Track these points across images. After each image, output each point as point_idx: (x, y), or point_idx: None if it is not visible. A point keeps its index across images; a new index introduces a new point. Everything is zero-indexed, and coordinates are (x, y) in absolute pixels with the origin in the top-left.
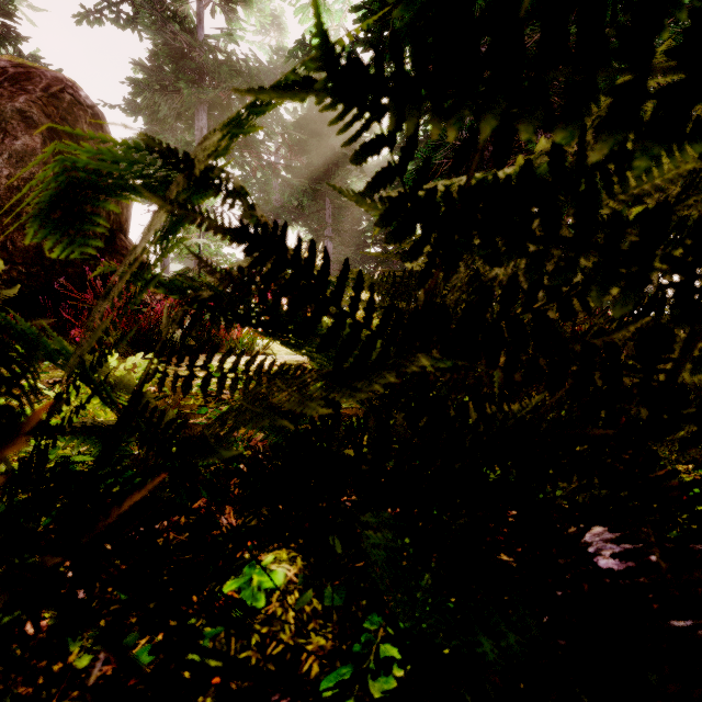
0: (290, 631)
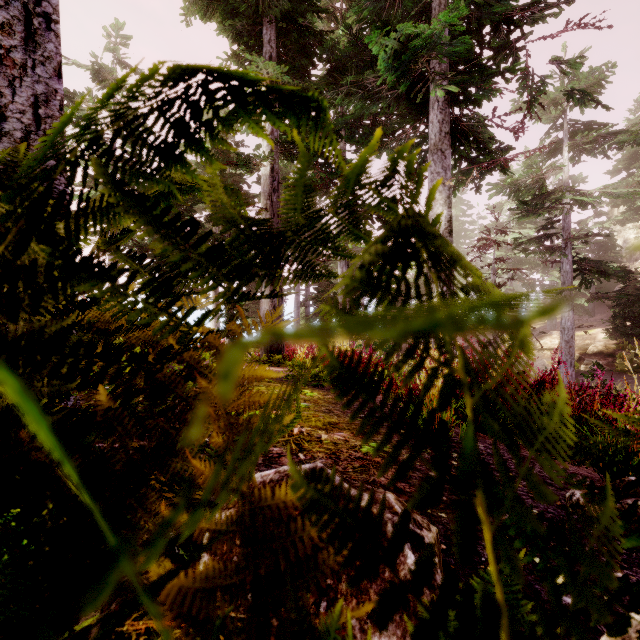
0: None
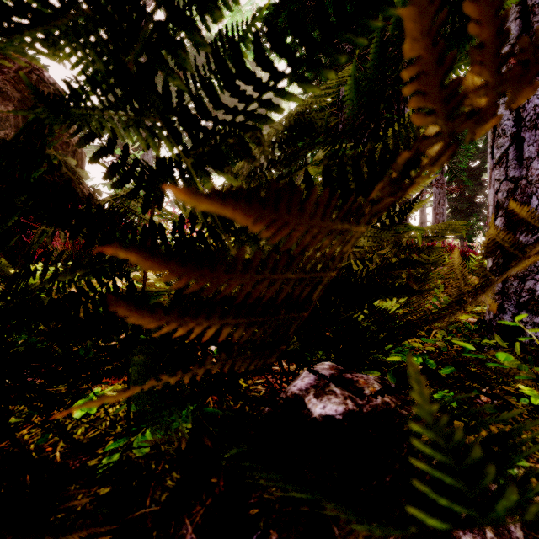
0: (105, 425)
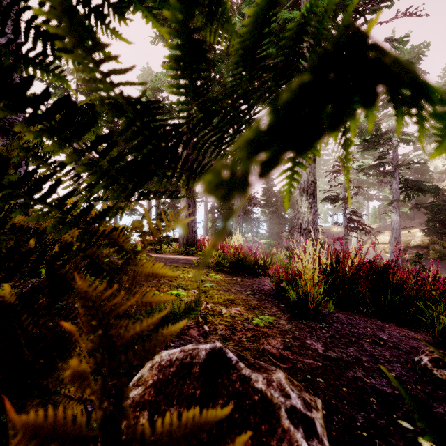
0: None
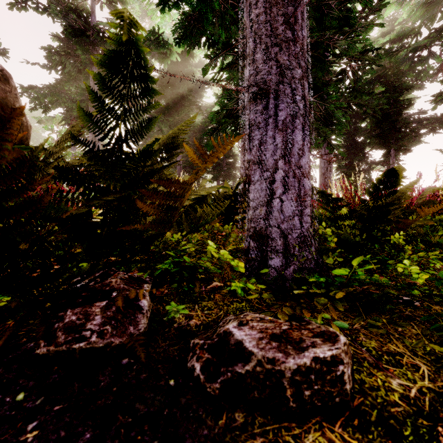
0: None
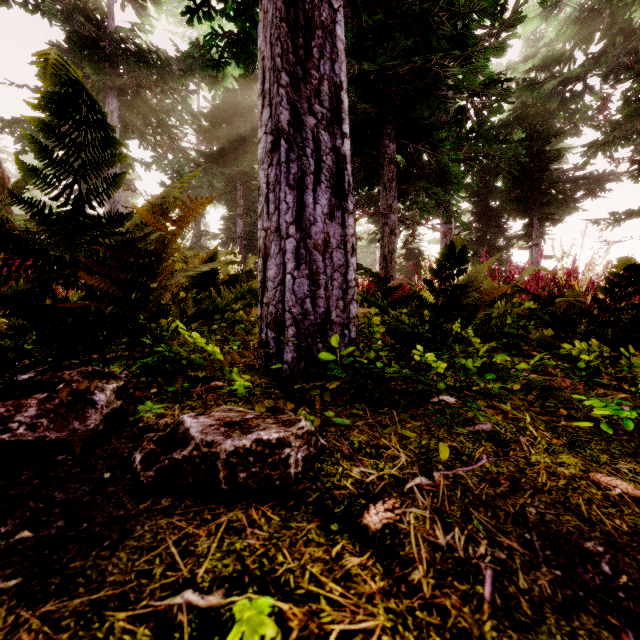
0: None
